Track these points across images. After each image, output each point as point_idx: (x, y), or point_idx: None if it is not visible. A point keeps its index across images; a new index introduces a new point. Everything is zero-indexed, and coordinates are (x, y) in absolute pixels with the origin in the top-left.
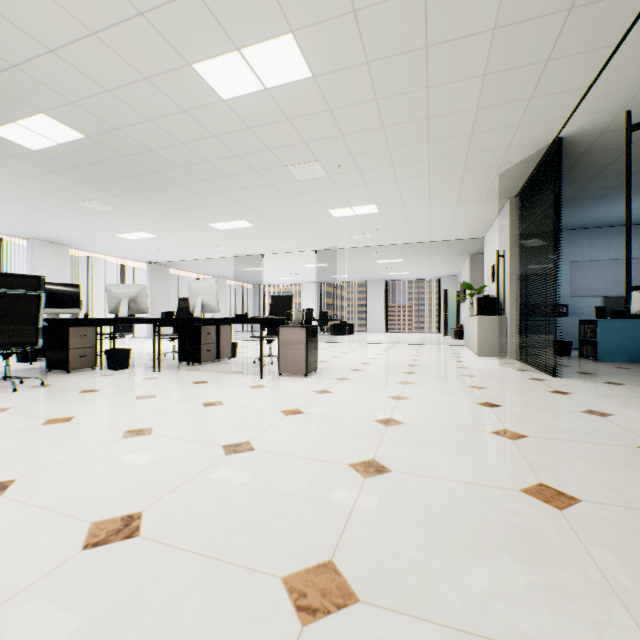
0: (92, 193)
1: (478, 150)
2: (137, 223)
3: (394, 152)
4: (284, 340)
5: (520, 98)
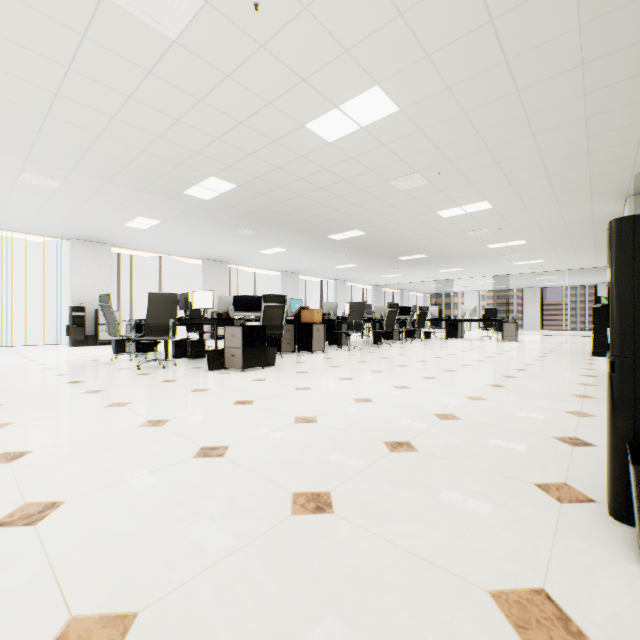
0: (400, 266)
1: (599, 246)
2: (401, 272)
3: (555, 249)
4: (505, 328)
5: None
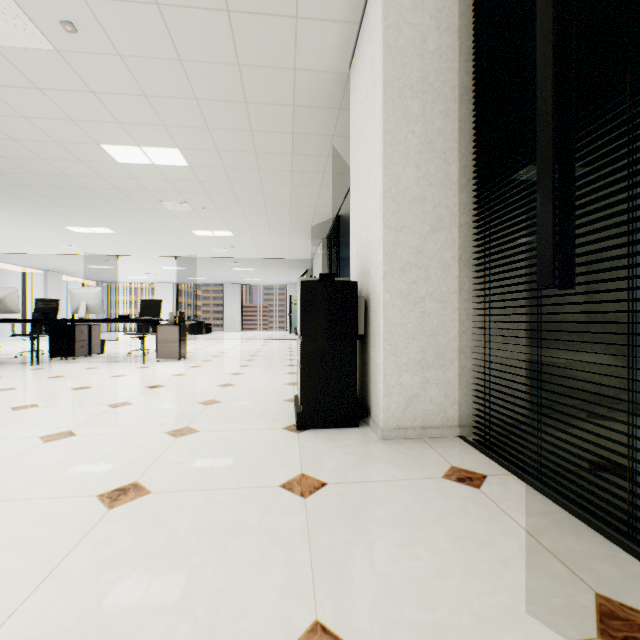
0: None
1: (297, 213)
2: None
3: (244, 206)
4: (162, 335)
5: (313, 196)
